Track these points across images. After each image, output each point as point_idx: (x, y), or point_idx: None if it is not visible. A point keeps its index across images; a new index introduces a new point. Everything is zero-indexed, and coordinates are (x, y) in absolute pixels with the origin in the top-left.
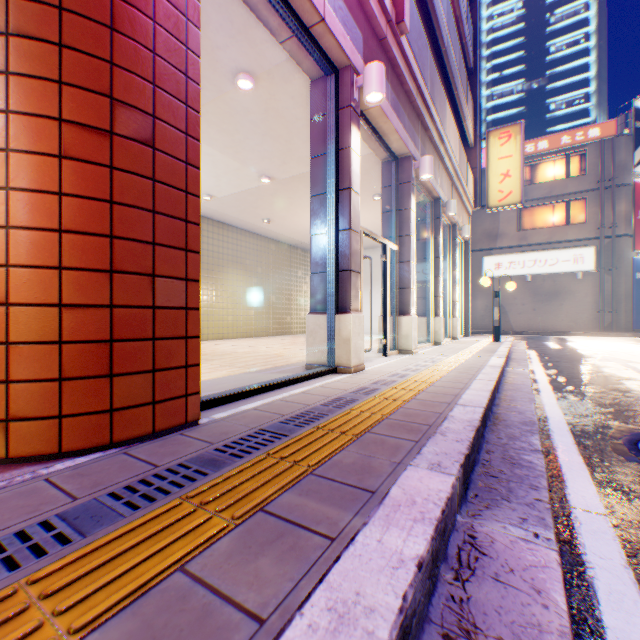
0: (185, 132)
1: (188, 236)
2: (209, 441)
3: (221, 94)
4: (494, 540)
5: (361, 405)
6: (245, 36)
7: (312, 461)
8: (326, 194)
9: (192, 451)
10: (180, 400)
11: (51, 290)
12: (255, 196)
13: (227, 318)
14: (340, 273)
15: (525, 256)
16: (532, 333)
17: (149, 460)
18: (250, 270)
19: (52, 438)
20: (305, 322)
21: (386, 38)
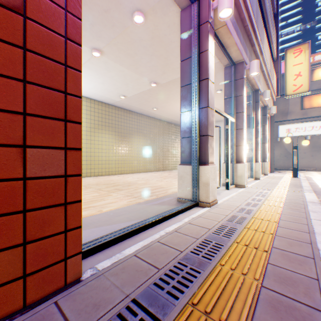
0: (63, 7)
1: (67, 107)
2: None
3: (124, 29)
4: None
5: (228, 256)
6: None
7: None
8: (190, 84)
9: None
10: (57, 265)
11: None
12: (148, 95)
13: (134, 162)
14: (200, 137)
15: (306, 124)
16: (311, 170)
17: None
18: (146, 136)
19: None
20: (175, 163)
21: None
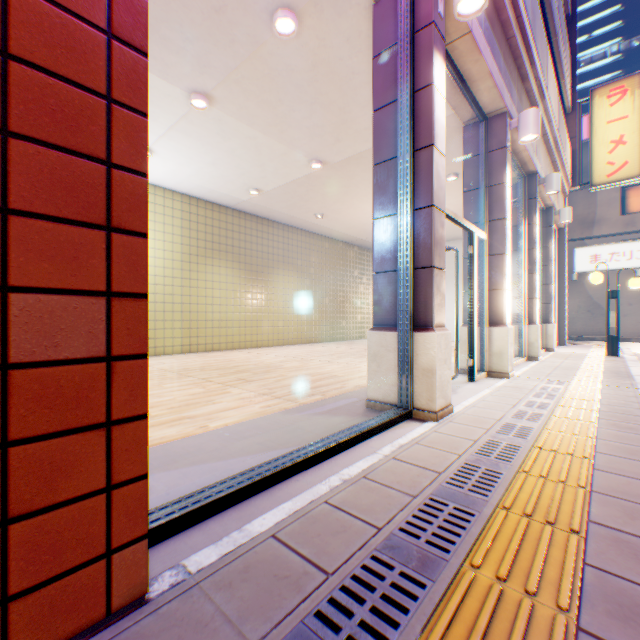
0: None
1: (112, 197)
2: None
3: (256, 48)
4: None
5: (488, 544)
6: None
7: None
8: (395, 159)
9: None
10: (89, 569)
11: None
12: (305, 187)
13: (277, 323)
14: (416, 271)
15: (633, 245)
16: None
17: None
18: (301, 271)
19: None
20: (361, 326)
21: None
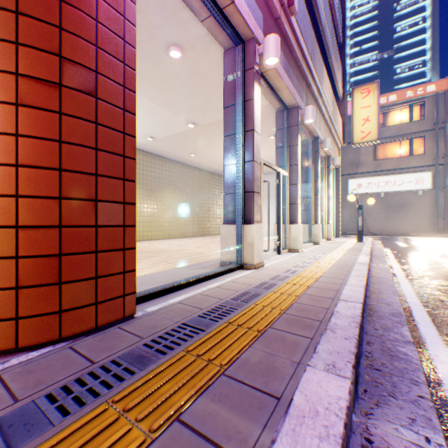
0: (123, 85)
1: (125, 168)
2: (140, 335)
3: (158, 62)
4: (390, 446)
5: (263, 300)
6: (174, 17)
7: (224, 360)
8: (235, 135)
9: (125, 346)
10: (118, 299)
11: (9, 214)
12: (184, 137)
13: (164, 224)
14: (246, 194)
15: (379, 179)
16: (384, 234)
17: (88, 356)
18: (181, 190)
19: (10, 336)
20: (220, 227)
21: (280, 18)
